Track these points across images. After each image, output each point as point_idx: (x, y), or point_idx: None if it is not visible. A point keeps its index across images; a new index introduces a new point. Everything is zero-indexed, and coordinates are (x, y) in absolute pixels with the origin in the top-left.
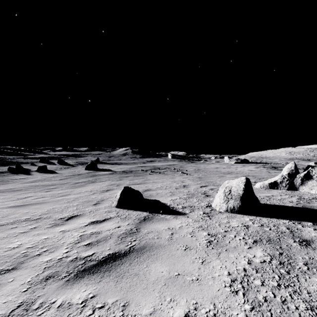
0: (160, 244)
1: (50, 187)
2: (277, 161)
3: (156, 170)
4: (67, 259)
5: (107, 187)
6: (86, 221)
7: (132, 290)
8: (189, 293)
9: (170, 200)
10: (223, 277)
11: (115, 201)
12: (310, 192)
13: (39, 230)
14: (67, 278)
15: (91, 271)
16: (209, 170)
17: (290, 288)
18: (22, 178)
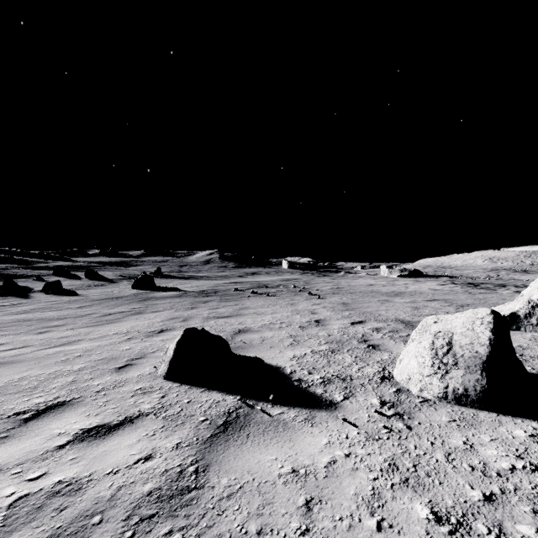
0: None
1: (52, 323)
2: (470, 274)
3: (261, 289)
4: None
5: (162, 324)
6: (73, 428)
7: None
8: None
9: (290, 358)
10: None
11: (164, 364)
12: None
13: None
14: None
15: None
16: (358, 288)
17: None
18: (10, 305)
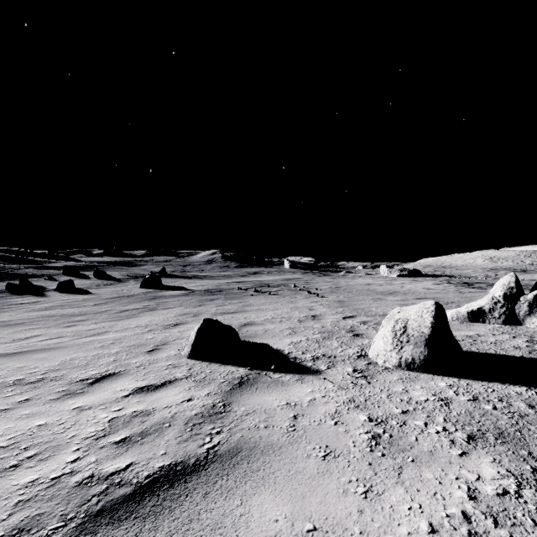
0: (271, 443)
1: (75, 318)
2: (469, 273)
3: (263, 288)
4: (70, 479)
5: (175, 319)
6: (129, 387)
7: None
8: None
9: (289, 343)
10: None
11: (187, 346)
12: None
13: (33, 406)
14: (57, 536)
15: (116, 514)
16: (355, 288)
17: None
18: (29, 302)
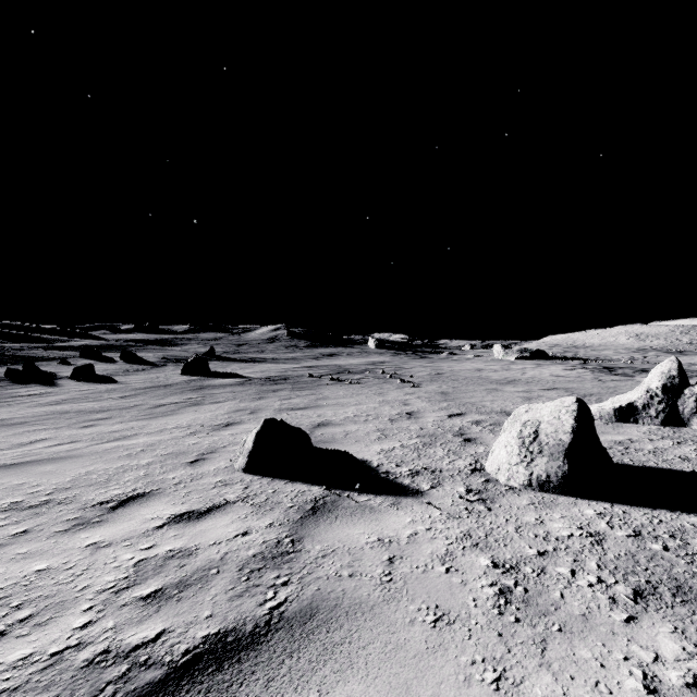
0: (358, 601)
1: (94, 416)
2: (610, 355)
3: (342, 376)
4: (77, 655)
5: (227, 416)
6: (164, 513)
7: None
8: None
9: (378, 451)
10: None
11: (242, 456)
12: None
13: (32, 541)
14: None
15: None
16: (462, 374)
17: None
18: (35, 394)
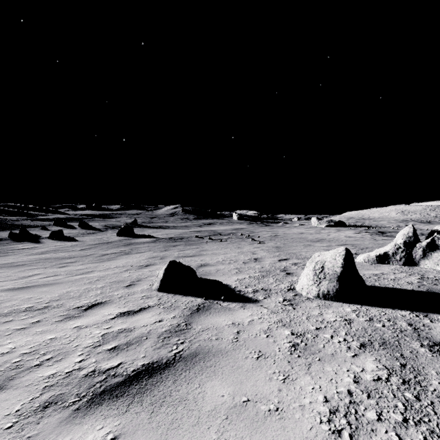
0: (220, 350)
1: (66, 261)
2: (384, 224)
3: (216, 237)
4: (79, 373)
5: (146, 261)
6: (114, 312)
7: (174, 427)
8: (264, 434)
9: (235, 280)
10: (317, 405)
11: (157, 282)
12: (436, 269)
13: (44, 326)
14: (76, 406)
15: (114, 393)
16: (290, 236)
17: (423, 425)
18: (28, 248)
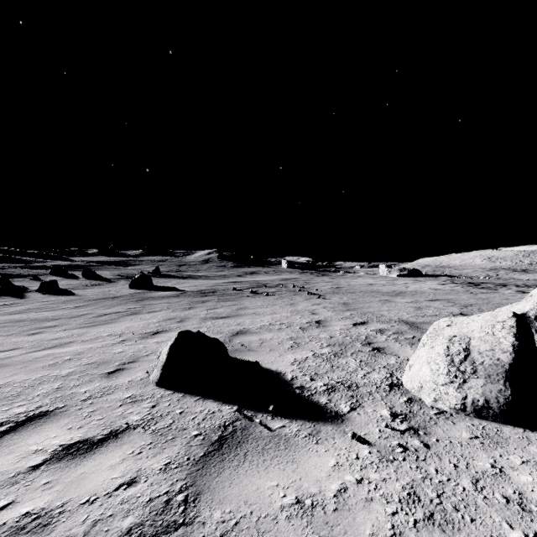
0: None
1: (45, 324)
2: (470, 273)
3: (260, 289)
4: None
5: (158, 325)
6: (52, 443)
7: None
8: None
9: (291, 362)
10: None
11: (156, 369)
12: None
13: None
14: None
15: None
16: (358, 288)
17: None
18: (4, 305)
